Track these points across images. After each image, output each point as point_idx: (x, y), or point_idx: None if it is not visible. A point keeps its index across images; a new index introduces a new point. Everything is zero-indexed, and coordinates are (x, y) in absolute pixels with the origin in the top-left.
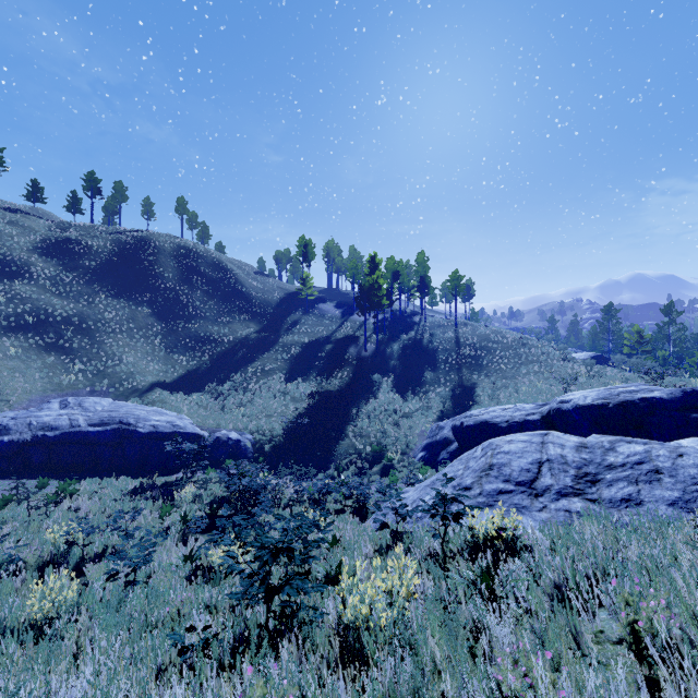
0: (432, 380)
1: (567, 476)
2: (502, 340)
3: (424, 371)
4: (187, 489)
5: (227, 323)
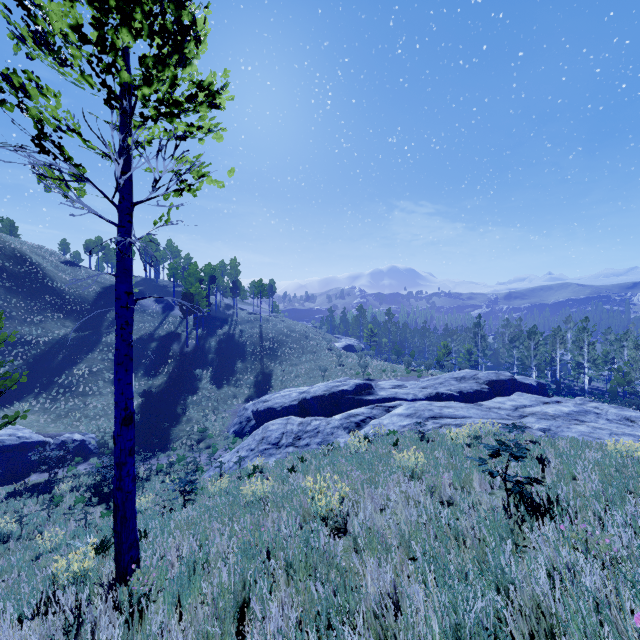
0: (242, 369)
1: (291, 438)
2: (292, 334)
3: (236, 362)
4: (65, 484)
5: (39, 322)
